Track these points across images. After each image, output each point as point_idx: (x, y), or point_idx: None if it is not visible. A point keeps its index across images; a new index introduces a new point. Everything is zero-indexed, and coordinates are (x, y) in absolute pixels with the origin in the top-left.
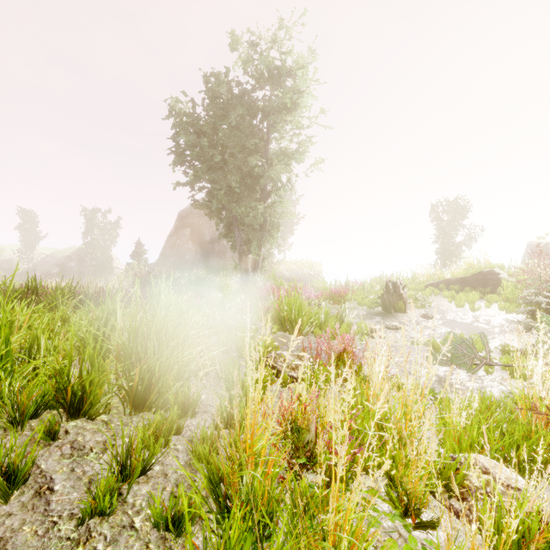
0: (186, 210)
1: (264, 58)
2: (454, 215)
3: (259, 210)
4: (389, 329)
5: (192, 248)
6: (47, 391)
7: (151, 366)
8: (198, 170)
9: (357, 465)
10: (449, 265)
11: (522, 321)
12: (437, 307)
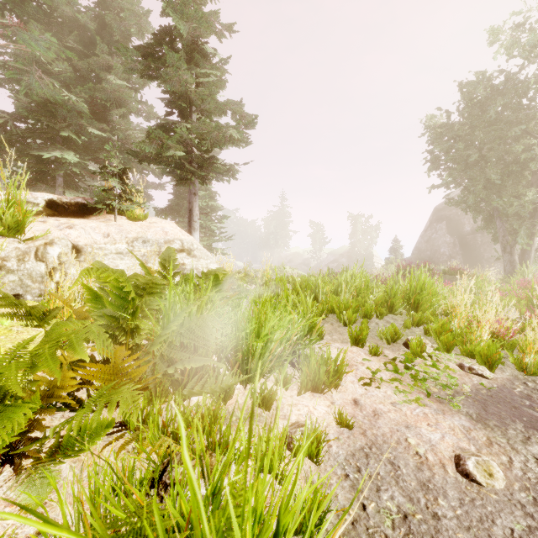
0: (442, 203)
1: (532, 36)
2: None
3: (527, 198)
4: None
5: (448, 241)
6: (382, 301)
7: (418, 298)
8: (452, 173)
9: (515, 343)
10: None
11: None
12: None
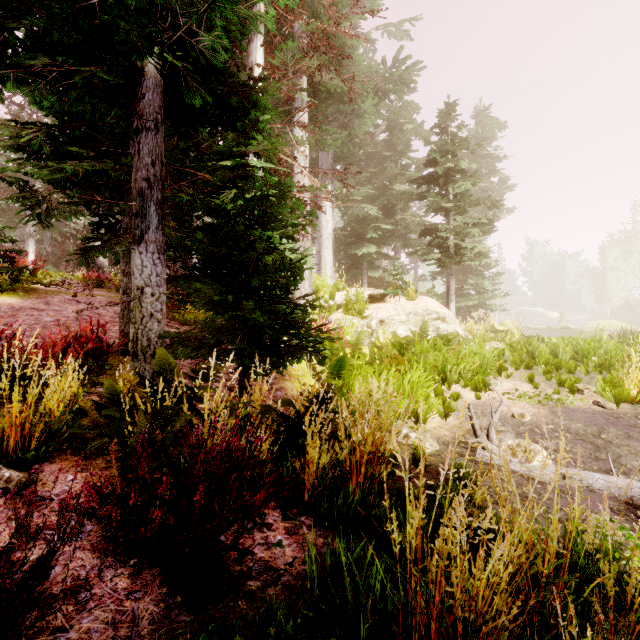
0: None
1: None
2: None
3: None
4: None
5: None
6: (602, 363)
7: (634, 362)
8: None
9: None
10: None
11: None
12: None
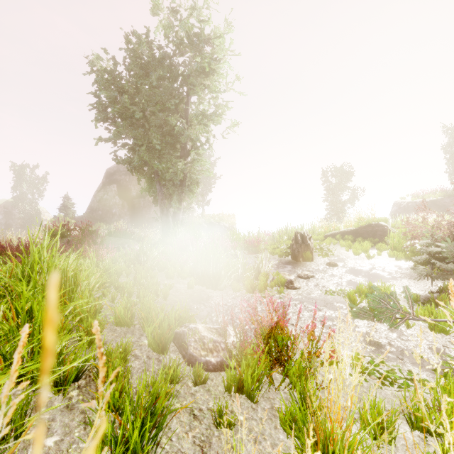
0: (114, 167)
1: (183, 23)
2: (340, 179)
3: (179, 167)
4: (302, 278)
5: (118, 203)
6: None
7: None
8: (119, 126)
9: None
10: (337, 219)
11: (416, 269)
12: (338, 255)
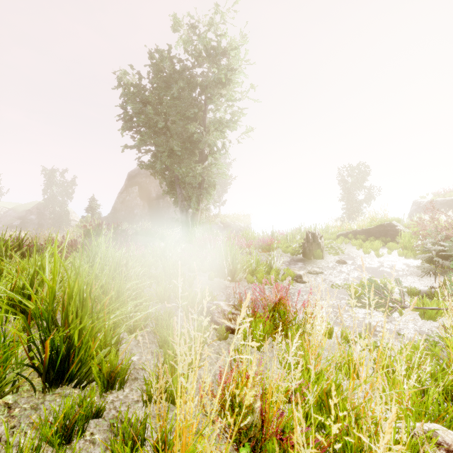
0: (135, 170)
1: (202, 38)
2: (356, 178)
3: (198, 171)
4: (311, 274)
5: (140, 204)
6: None
7: (68, 335)
8: (144, 134)
9: None
10: (353, 218)
11: (421, 266)
12: (348, 253)
